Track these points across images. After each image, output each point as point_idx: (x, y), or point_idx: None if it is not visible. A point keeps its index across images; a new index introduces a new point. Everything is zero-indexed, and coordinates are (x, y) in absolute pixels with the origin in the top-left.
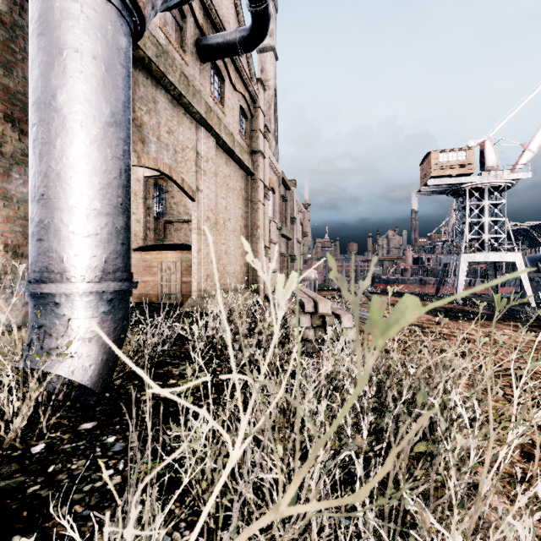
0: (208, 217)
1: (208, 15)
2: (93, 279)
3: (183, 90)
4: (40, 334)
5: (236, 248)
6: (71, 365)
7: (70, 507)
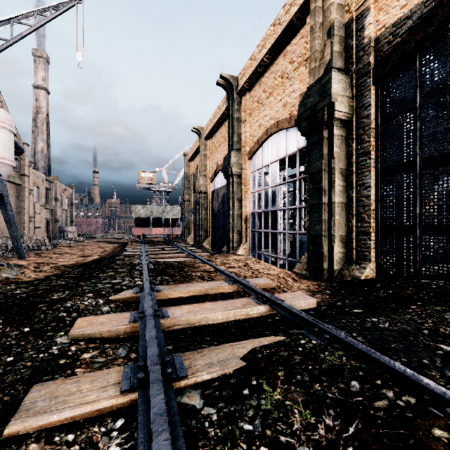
0: None
1: None
2: None
3: None
4: None
5: None
6: None
7: None
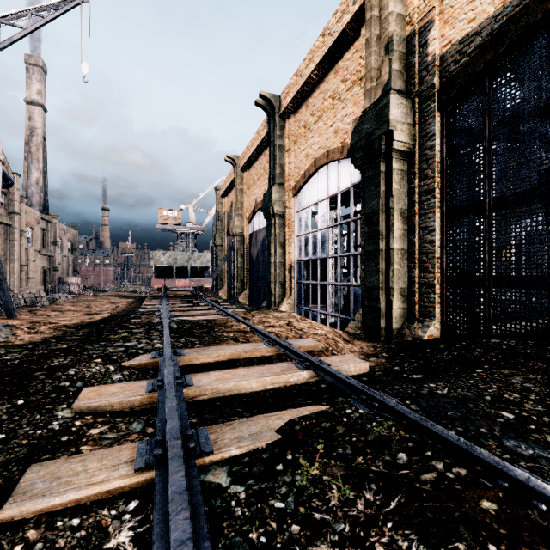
0: None
1: None
2: None
3: None
4: None
5: None
6: None
7: None
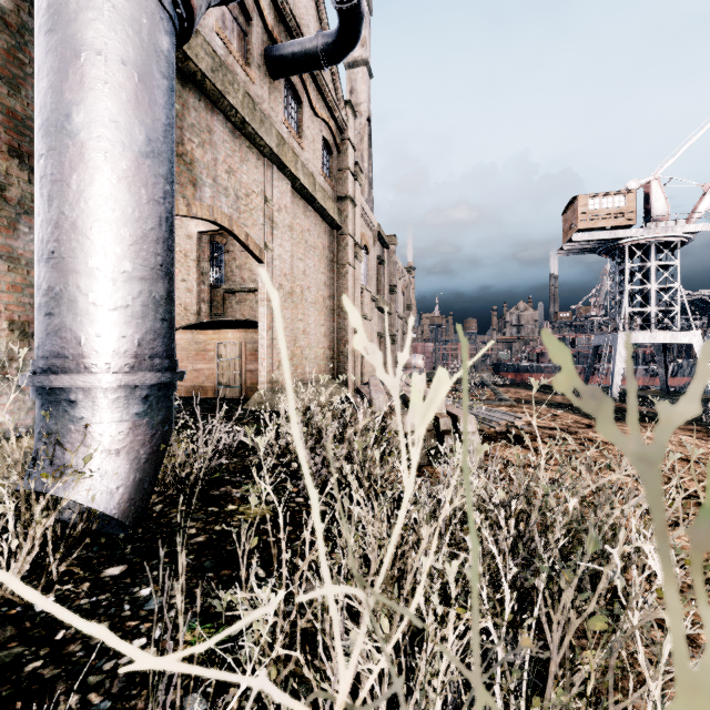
0: (280, 285)
1: (280, 16)
2: (122, 368)
3: (248, 116)
4: (49, 444)
5: (317, 326)
6: (91, 487)
7: (83, 696)
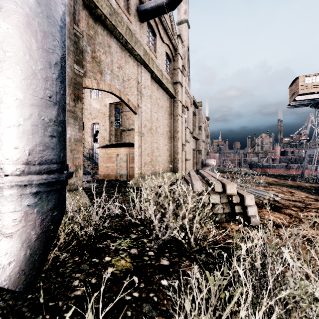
0: (145, 125)
1: None
2: (13, 172)
3: (128, 39)
4: None
5: (163, 145)
6: None
7: None
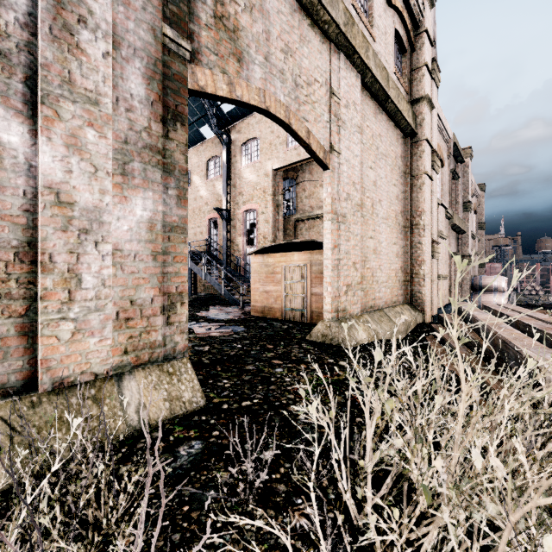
0: (348, 195)
1: None
2: None
3: None
4: None
5: (389, 245)
6: None
7: None
